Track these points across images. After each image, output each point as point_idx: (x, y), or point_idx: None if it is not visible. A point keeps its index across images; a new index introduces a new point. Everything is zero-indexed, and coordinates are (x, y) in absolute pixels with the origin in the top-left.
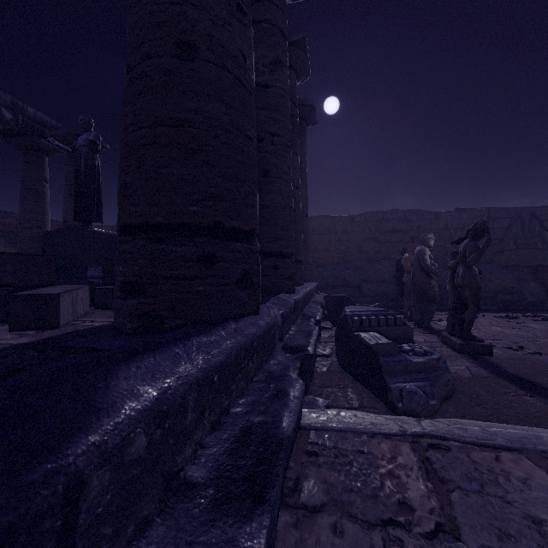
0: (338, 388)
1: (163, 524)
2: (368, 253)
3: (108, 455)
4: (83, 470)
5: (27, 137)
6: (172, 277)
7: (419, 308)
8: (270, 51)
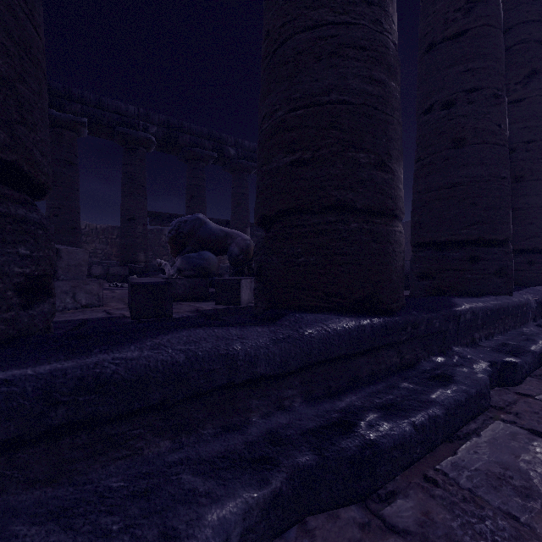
0: None
1: (473, 349)
2: None
3: (463, 313)
4: (460, 313)
5: None
6: (450, 270)
7: None
8: (523, 68)
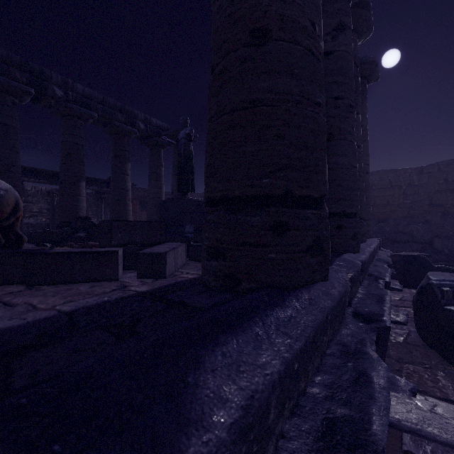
0: (422, 367)
1: None
2: (443, 205)
3: None
4: None
5: (152, 138)
6: (247, 244)
7: None
8: (332, 19)
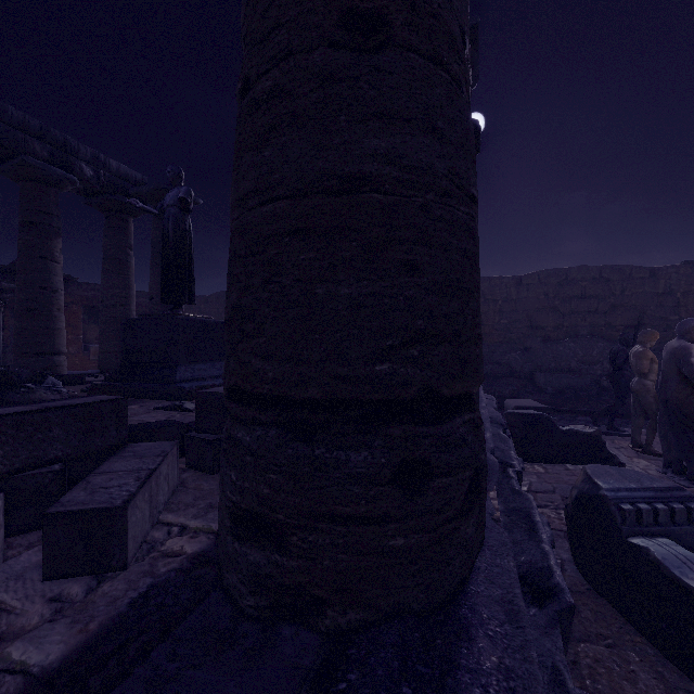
0: (605, 646)
1: None
2: (543, 328)
3: None
4: None
5: (110, 196)
6: (339, 518)
7: (675, 442)
8: None
